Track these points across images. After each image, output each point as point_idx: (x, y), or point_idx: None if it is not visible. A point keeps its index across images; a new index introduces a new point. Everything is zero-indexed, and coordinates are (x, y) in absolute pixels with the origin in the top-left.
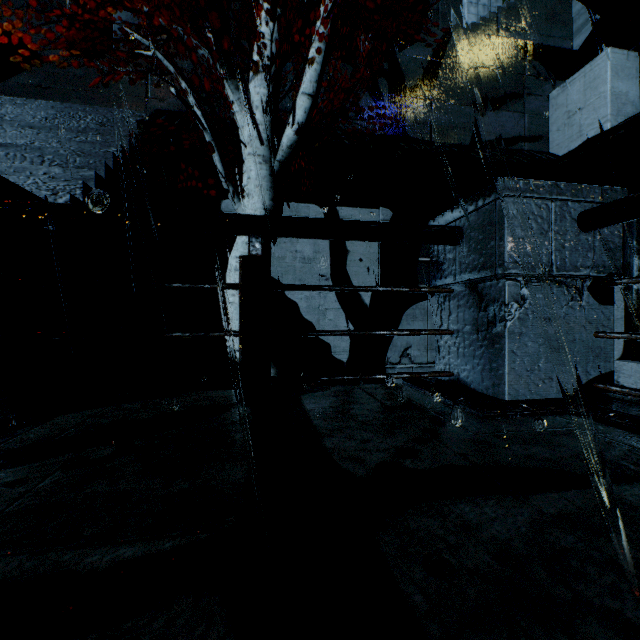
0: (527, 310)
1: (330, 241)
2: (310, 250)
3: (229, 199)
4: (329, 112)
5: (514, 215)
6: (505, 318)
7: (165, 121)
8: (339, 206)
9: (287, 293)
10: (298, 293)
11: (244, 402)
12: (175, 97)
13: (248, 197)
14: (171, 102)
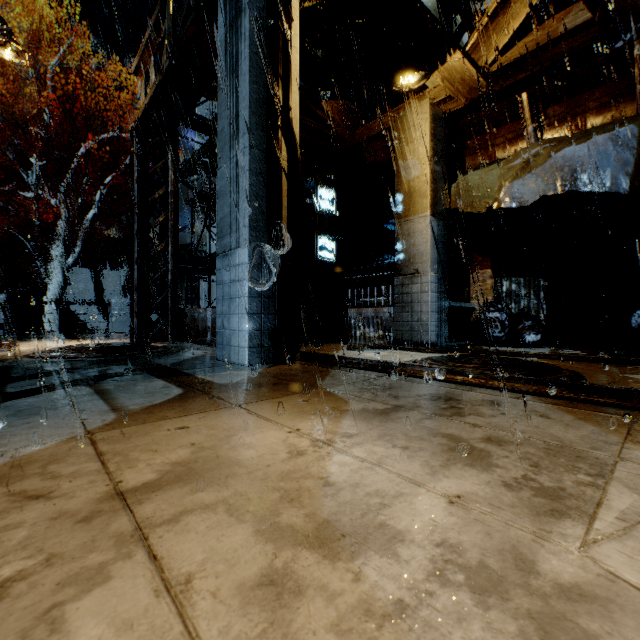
0: (117, 318)
1: (95, 285)
2: (84, 289)
3: (37, 264)
4: (94, 227)
5: (114, 304)
6: (113, 320)
7: (4, 234)
8: (100, 269)
9: (71, 308)
10: (77, 308)
11: (60, 334)
12: (4, 215)
13: (52, 274)
14: (1, 217)
